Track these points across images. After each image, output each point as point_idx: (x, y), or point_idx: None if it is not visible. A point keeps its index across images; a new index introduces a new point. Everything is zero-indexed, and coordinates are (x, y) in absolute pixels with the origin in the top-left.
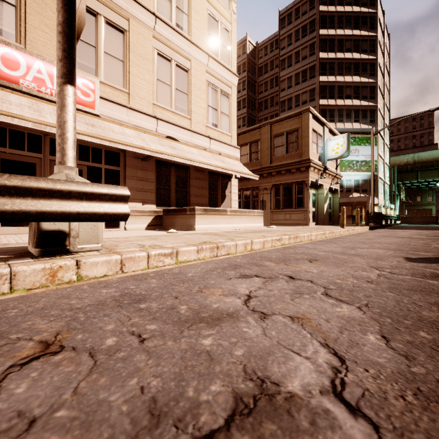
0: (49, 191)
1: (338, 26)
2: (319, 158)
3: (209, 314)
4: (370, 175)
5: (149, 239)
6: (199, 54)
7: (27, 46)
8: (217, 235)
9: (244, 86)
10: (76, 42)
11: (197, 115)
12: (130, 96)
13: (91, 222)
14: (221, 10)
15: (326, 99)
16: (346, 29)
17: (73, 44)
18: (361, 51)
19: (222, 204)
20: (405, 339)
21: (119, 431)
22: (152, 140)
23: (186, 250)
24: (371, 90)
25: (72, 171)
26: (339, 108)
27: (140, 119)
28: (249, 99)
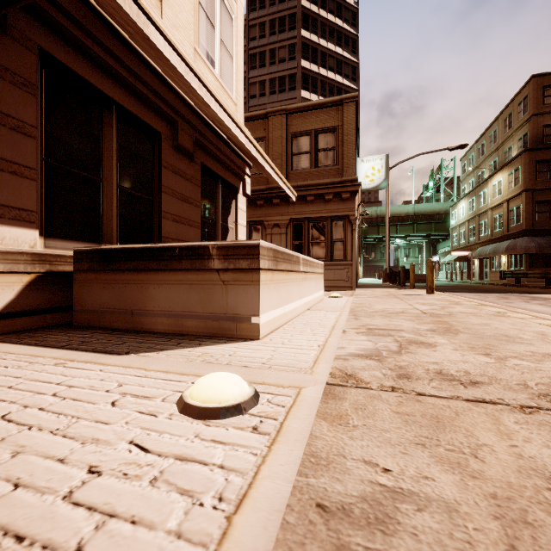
0: None
1: (321, 34)
2: None
3: None
4: None
5: None
6: None
7: None
8: None
9: None
10: None
11: (175, 4)
12: None
13: None
14: None
15: None
16: (329, 42)
17: None
18: (343, 74)
19: None
20: None
21: None
22: None
23: None
24: None
25: None
26: None
27: None
28: None
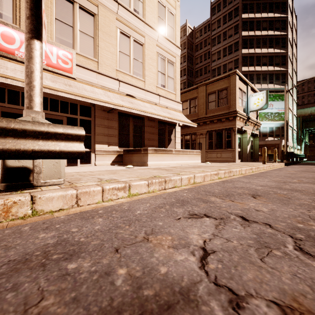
0: (2, 129)
1: (256, 11)
2: (243, 110)
3: (155, 291)
4: (282, 124)
5: (109, 173)
6: (151, 32)
7: (21, 26)
8: (164, 170)
9: (184, 59)
10: (44, 4)
11: (149, 78)
12: (99, 64)
13: (54, 159)
14: None
15: (247, 67)
16: (263, 12)
17: (40, 4)
18: (274, 29)
19: (168, 146)
20: None
21: None
22: (115, 97)
23: (138, 184)
24: (282, 59)
25: (38, 115)
26: (257, 73)
27: (106, 81)
28: (188, 68)
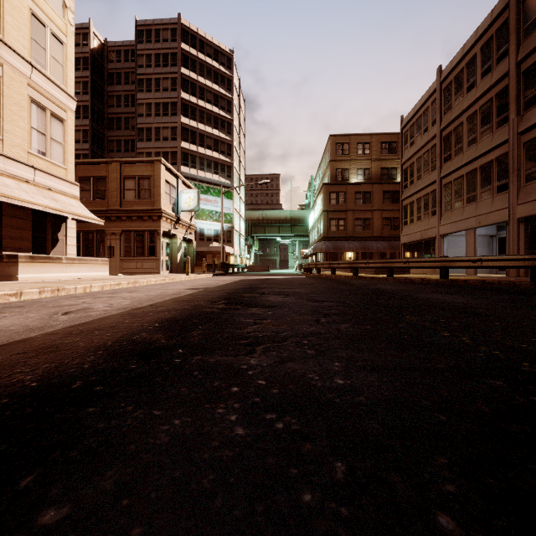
0: None
1: (200, 73)
2: (172, 208)
3: (65, 305)
4: (228, 227)
5: None
6: (18, 61)
7: None
8: (53, 283)
9: (86, 89)
10: None
11: (13, 136)
12: None
13: None
14: (51, 15)
15: (189, 143)
16: (207, 79)
17: None
18: (220, 107)
19: (53, 250)
20: (137, 302)
21: (49, 313)
22: None
23: (30, 291)
24: (228, 147)
25: None
26: (200, 156)
27: None
28: (94, 108)
